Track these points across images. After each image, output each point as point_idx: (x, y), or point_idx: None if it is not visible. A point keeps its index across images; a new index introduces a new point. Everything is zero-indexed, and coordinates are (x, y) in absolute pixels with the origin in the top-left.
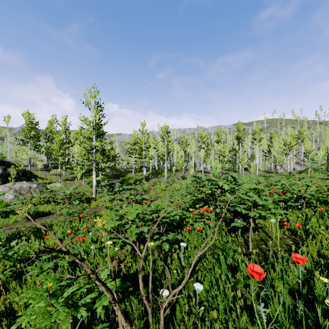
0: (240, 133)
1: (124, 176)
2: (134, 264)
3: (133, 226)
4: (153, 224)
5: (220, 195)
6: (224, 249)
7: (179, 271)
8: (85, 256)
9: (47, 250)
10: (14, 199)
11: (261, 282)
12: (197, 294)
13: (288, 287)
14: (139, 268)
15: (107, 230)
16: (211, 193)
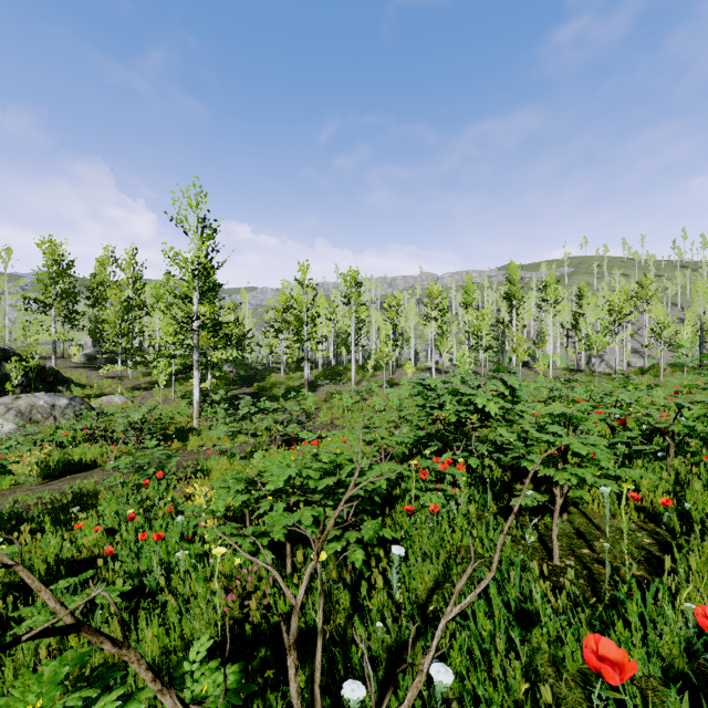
0: (513, 287)
1: (263, 380)
2: (279, 603)
3: (277, 508)
4: (327, 500)
5: (479, 427)
6: None
7: (389, 624)
8: (162, 578)
9: (77, 558)
10: (15, 432)
11: None
12: (437, 695)
13: (660, 665)
14: (287, 640)
15: (216, 513)
16: (458, 421)
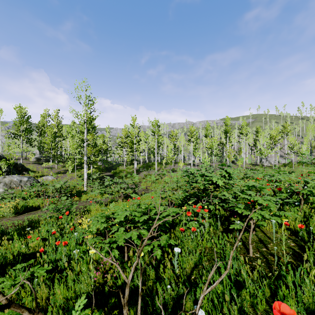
0: (227, 127)
1: (116, 169)
2: (121, 275)
3: (120, 230)
4: (144, 226)
5: (213, 191)
6: (223, 256)
7: (173, 287)
8: (66, 263)
9: (27, 252)
10: (3, 193)
11: (270, 299)
12: None
13: (303, 307)
14: (123, 301)
15: (92, 232)
16: (204, 188)
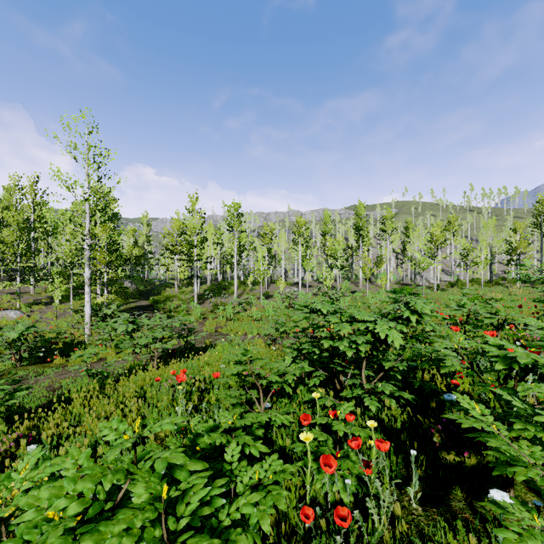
0: (360, 220)
1: (159, 294)
2: None
3: None
4: None
5: (370, 355)
6: None
7: None
8: None
9: None
10: None
11: None
12: None
13: None
14: None
15: None
16: None
